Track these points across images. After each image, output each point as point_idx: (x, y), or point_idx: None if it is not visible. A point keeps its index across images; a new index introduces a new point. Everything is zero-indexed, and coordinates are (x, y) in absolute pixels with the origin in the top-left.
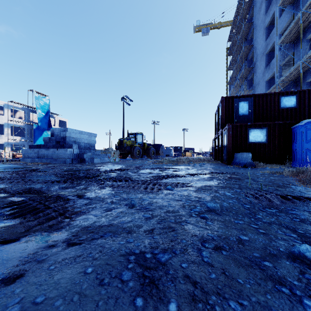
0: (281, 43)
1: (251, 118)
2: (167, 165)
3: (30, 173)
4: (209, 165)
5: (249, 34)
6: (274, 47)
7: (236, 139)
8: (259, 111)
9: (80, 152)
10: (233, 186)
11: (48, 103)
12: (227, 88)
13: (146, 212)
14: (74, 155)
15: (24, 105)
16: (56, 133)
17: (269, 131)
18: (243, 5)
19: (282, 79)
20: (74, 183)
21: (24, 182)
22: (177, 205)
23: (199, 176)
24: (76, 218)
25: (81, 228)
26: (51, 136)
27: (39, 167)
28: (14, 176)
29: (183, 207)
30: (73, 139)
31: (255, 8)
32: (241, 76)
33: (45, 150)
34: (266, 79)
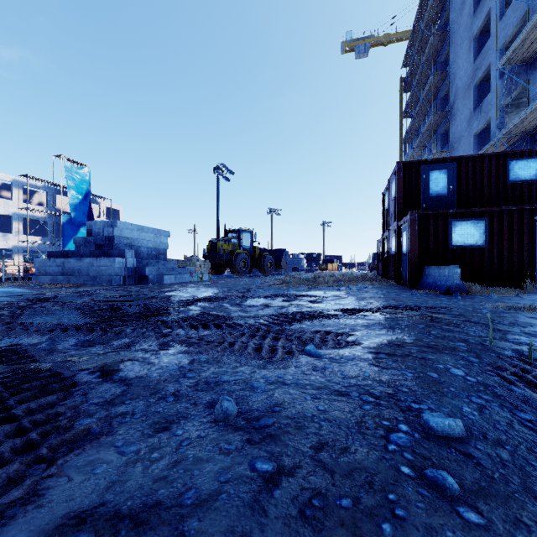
0: (504, 64)
1: (454, 202)
2: (297, 290)
3: (35, 307)
4: (376, 289)
5: (442, 52)
6: (489, 74)
7: (427, 240)
8: (468, 187)
9: (140, 264)
10: (452, 345)
11: (88, 178)
12: (401, 149)
13: (262, 447)
14: (127, 270)
15: (47, 182)
16: (96, 230)
17: (491, 226)
18: (431, 0)
19: (507, 131)
20: (109, 332)
21: (6, 331)
22: (343, 414)
23: (368, 316)
24: (64, 462)
25: (54, 527)
26: (88, 236)
27: (58, 293)
28: (0, 313)
29: (361, 426)
30: (126, 241)
31: (454, 5)
32: (427, 128)
33: (76, 261)
34: (473, 132)
